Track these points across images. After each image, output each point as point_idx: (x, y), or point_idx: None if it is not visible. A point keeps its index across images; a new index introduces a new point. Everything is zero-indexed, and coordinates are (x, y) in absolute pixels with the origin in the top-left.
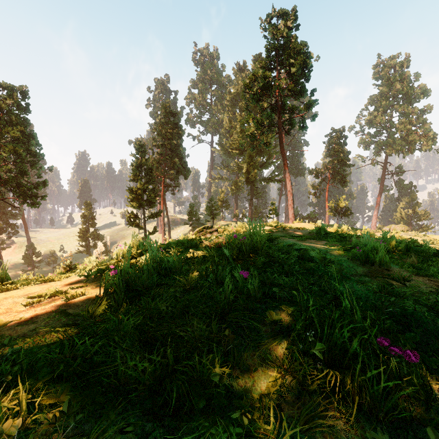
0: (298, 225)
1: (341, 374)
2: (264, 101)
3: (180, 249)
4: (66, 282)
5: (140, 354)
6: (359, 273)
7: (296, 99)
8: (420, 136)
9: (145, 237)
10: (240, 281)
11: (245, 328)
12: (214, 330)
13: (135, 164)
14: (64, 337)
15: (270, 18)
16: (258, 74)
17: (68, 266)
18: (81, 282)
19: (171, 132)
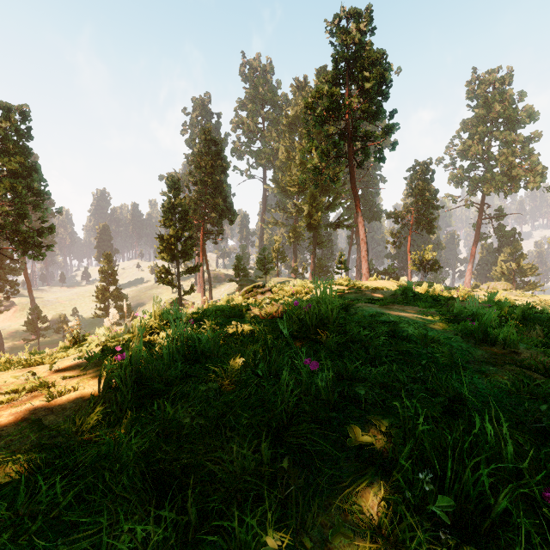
0: (375, 283)
1: (478, 547)
2: (330, 126)
3: (219, 319)
4: (59, 366)
5: (142, 509)
6: (478, 359)
7: (371, 122)
8: (526, 171)
9: (180, 298)
10: (305, 375)
11: (314, 457)
12: (265, 460)
13: (167, 205)
14: (26, 472)
15: (338, 19)
16: (323, 90)
17: (74, 338)
18: (80, 368)
19: (212, 165)
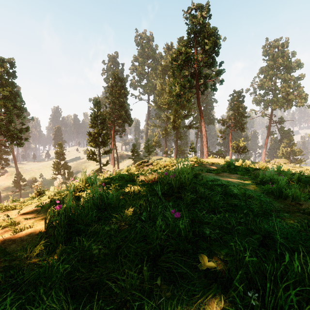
0: (211, 160)
1: None
2: (185, 71)
3: (120, 182)
4: (24, 210)
5: None
6: (277, 208)
7: (209, 68)
8: (296, 96)
9: (100, 168)
10: (171, 220)
11: (177, 277)
12: (145, 278)
13: (93, 115)
14: None
15: (190, 10)
16: (181, 50)
17: (38, 192)
18: (36, 212)
19: (119, 93)
